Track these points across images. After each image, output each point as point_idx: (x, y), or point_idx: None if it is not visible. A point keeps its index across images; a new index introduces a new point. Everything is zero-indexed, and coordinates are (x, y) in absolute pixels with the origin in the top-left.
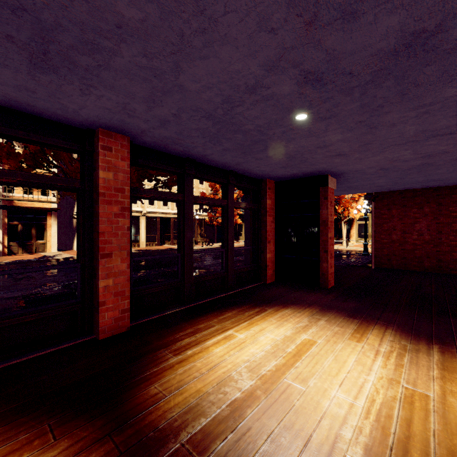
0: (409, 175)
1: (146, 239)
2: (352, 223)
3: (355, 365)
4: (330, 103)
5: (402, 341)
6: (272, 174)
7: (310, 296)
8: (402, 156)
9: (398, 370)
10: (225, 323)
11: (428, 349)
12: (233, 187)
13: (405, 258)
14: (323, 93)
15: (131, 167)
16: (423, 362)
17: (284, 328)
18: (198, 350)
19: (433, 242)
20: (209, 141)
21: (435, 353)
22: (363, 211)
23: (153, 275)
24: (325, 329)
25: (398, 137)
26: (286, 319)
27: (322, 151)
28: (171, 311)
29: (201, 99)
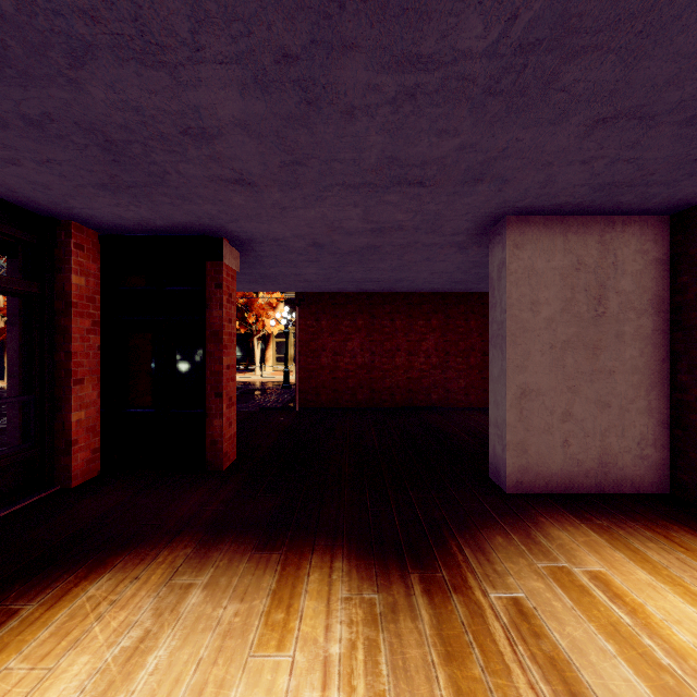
0: (348, 265)
1: None
2: (269, 340)
3: None
4: None
5: (365, 591)
6: (81, 207)
7: (179, 505)
8: (347, 221)
9: None
10: None
11: (407, 595)
12: None
13: (336, 391)
14: None
15: None
16: (414, 651)
17: None
18: None
19: (367, 366)
20: None
21: (420, 601)
22: (283, 321)
23: None
24: (198, 630)
25: (352, 162)
26: (78, 636)
27: (200, 154)
28: None
29: None
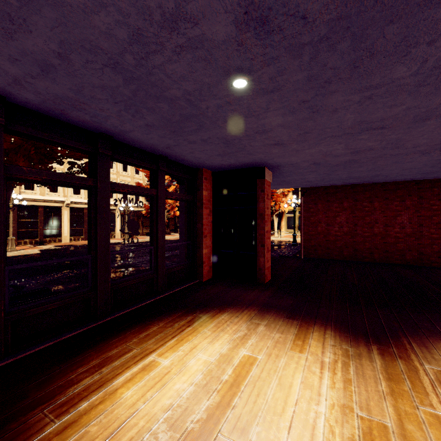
0: (336, 171)
1: (70, 233)
2: (282, 215)
3: (302, 390)
4: (275, 68)
5: (343, 345)
6: (208, 163)
7: (247, 294)
8: (334, 151)
9: (347, 389)
10: (147, 344)
11: (368, 352)
12: (163, 174)
13: (328, 248)
14: (267, 49)
15: (26, 142)
16: (369, 372)
17: (220, 342)
18: (98, 398)
19: (351, 233)
20: (125, 109)
21: (376, 356)
22: (292, 204)
23: (68, 279)
24: (265, 338)
25: (336, 127)
26: (223, 328)
27: (261, 138)
28: (75, 332)
29: (94, 28)
